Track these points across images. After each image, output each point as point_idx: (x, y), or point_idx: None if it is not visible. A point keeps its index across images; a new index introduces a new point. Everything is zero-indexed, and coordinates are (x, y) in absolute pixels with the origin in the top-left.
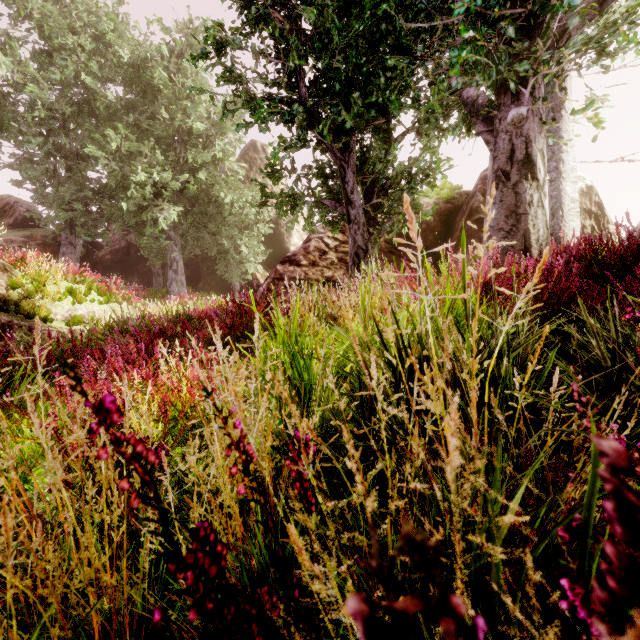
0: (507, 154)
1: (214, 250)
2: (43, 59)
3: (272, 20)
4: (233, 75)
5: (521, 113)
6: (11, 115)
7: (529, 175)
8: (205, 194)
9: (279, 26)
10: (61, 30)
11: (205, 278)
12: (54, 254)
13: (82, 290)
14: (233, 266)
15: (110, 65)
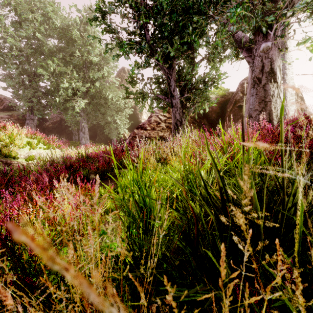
0: (260, 68)
1: (103, 122)
2: (16, 25)
3: None
4: (110, 28)
5: (268, 45)
6: (0, 54)
7: (272, 80)
8: (99, 94)
9: (134, 0)
10: (25, 10)
11: (99, 136)
12: (23, 124)
13: (35, 142)
14: (113, 130)
15: (51, 29)
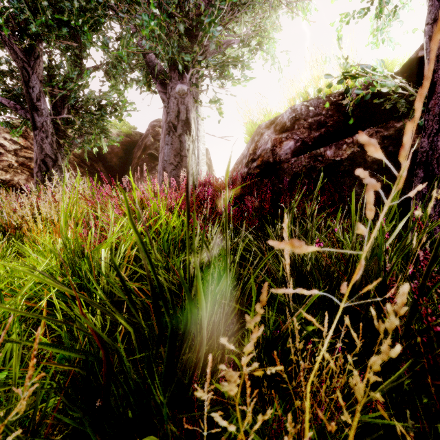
0: (176, 113)
1: None
2: None
3: None
4: None
5: (184, 89)
6: None
7: (188, 132)
8: None
9: None
10: None
11: None
12: None
13: None
14: None
15: None
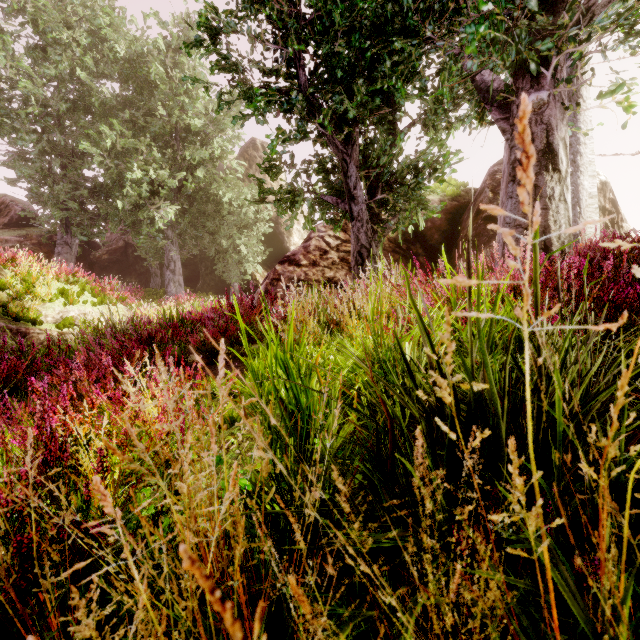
0: None
1: (212, 250)
2: (37, 54)
3: (269, 1)
4: (228, 63)
5: (541, 98)
6: (4, 111)
7: (550, 166)
8: (203, 192)
9: (277, 8)
10: (55, 24)
11: (204, 278)
12: (50, 254)
13: (75, 291)
14: (232, 266)
15: (106, 61)
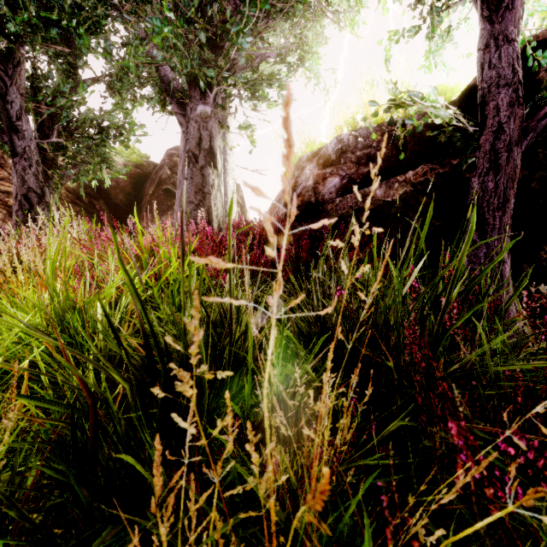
0: (197, 140)
1: None
2: None
3: None
4: None
5: (207, 111)
6: None
7: (212, 163)
8: None
9: None
10: None
11: None
12: None
13: None
14: None
15: None
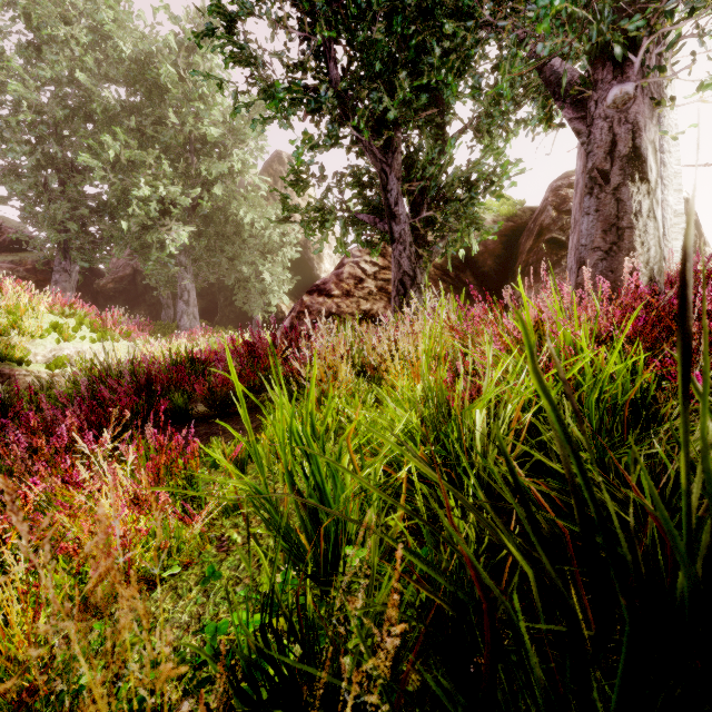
0: (606, 148)
1: (232, 278)
2: (30, 53)
3: None
4: (245, 54)
5: (626, 91)
6: None
7: (636, 175)
8: (221, 212)
9: None
10: (51, 18)
11: (223, 310)
12: (47, 282)
13: (71, 325)
14: (254, 296)
15: (111, 62)
